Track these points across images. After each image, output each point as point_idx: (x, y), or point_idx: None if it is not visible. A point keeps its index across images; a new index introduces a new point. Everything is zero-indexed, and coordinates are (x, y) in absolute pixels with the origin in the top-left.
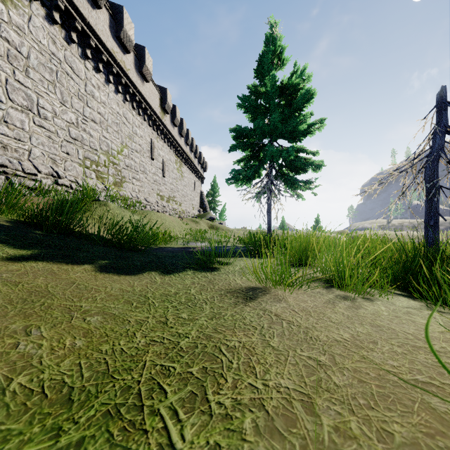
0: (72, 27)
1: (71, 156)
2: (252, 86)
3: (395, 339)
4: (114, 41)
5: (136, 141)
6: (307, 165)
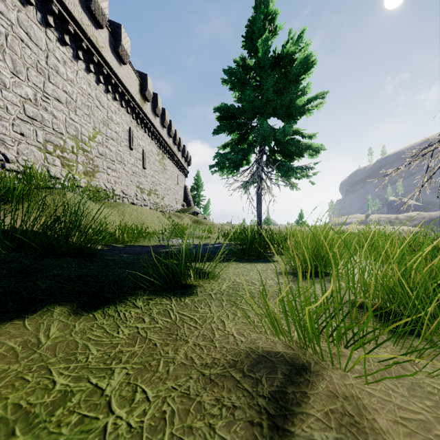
0: None
1: (27, 138)
2: (239, 58)
3: None
4: (83, 12)
5: (111, 128)
6: (304, 149)
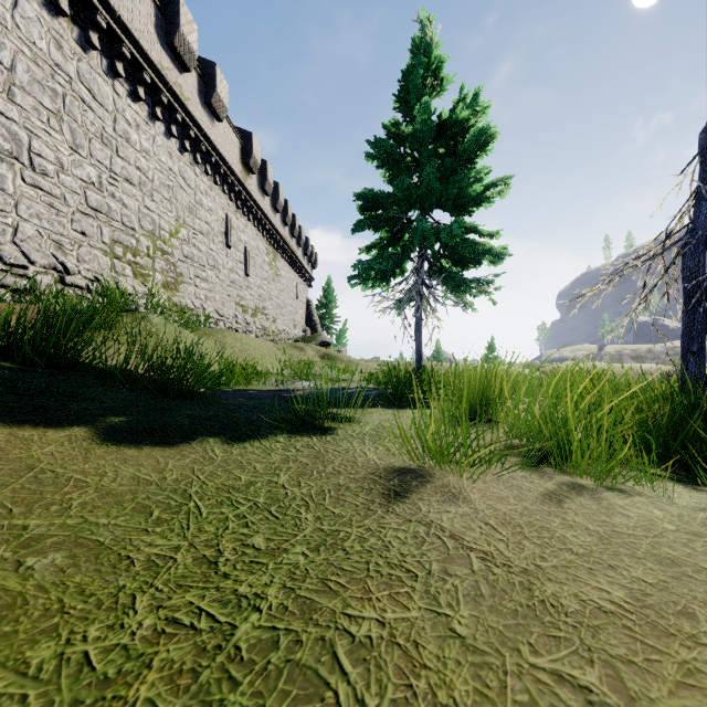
0: (90, 23)
1: (89, 238)
2: (390, 123)
3: None
4: (163, 51)
5: (200, 217)
6: (482, 254)
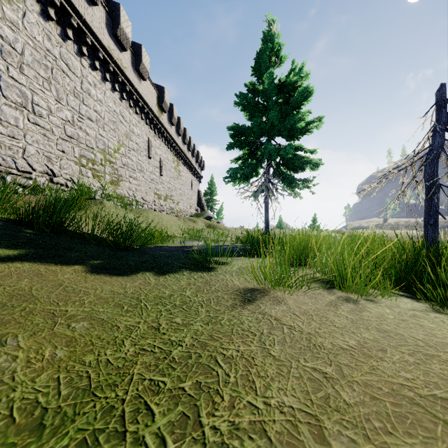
0: (67, 24)
1: (67, 154)
2: (249, 84)
3: (405, 346)
4: (110, 39)
5: (133, 140)
6: (305, 164)
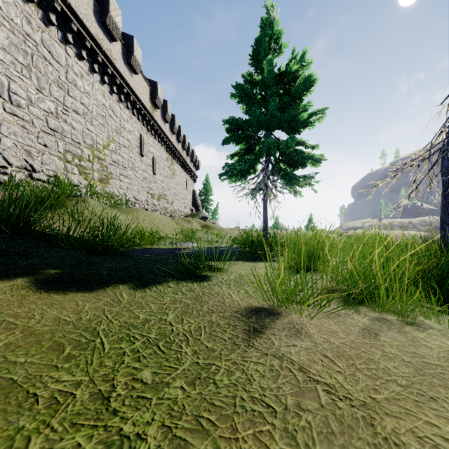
0: (50, 8)
1: (49, 149)
2: (246, 74)
3: None
4: (99, 27)
5: (124, 136)
6: (307, 159)
